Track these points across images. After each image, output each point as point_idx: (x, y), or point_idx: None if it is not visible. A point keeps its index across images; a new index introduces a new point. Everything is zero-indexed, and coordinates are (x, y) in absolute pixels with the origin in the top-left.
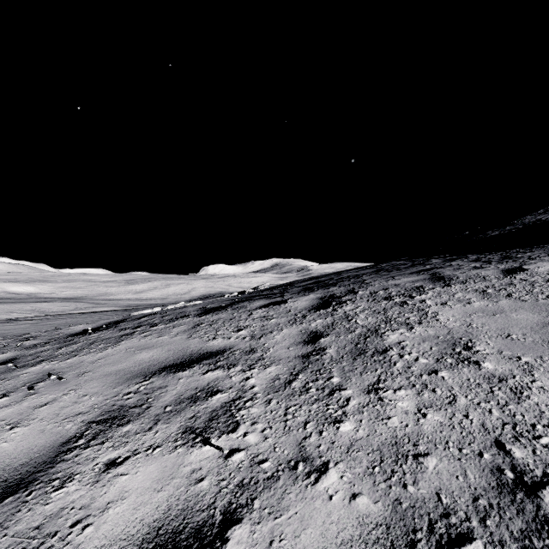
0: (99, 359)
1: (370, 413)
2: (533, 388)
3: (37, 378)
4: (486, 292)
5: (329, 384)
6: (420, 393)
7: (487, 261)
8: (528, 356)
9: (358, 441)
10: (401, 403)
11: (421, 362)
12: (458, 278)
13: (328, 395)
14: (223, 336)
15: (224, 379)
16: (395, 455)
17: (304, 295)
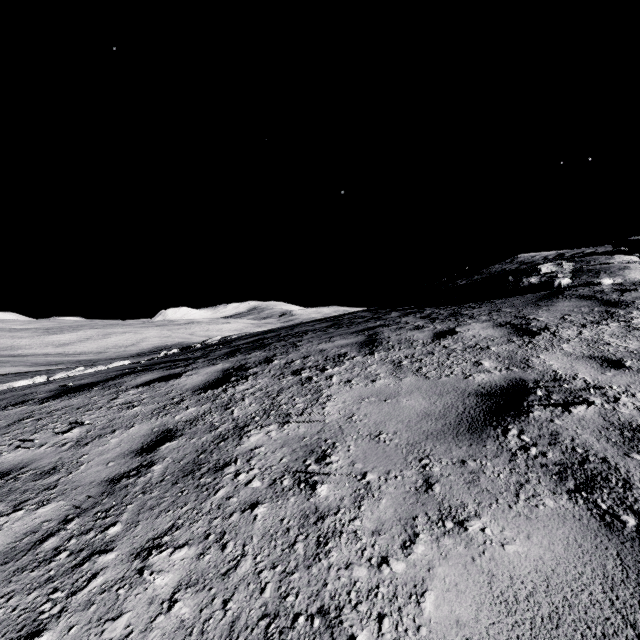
0: None
1: (99, 608)
2: (345, 533)
3: None
4: (400, 365)
5: (97, 540)
6: (204, 553)
7: (434, 318)
8: (377, 471)
9: None
10: (162, 579)
11: (251, 487)
12: (388, 342)
13: (75, 567)
14: (34, 443)
15: None
16: None
17: (212, 364)
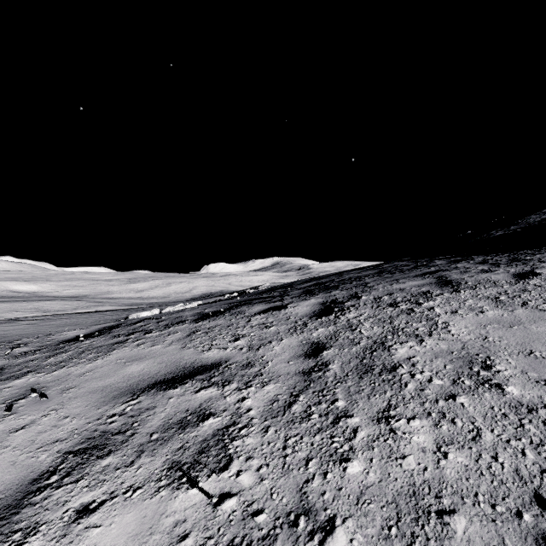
0: (86, 372)
1: (381, 450)
2: None
3: (19, 394)
4: (499, 300)
5: (334, 409)
6: (438, 424)
7: (495, 263)
8: None
9: (370, 488)
10: (417, 437)
11: (436, 383)
12: (467, 282)
13: (333, 424)
14: (219, 346)
15: (218, 399)
16: (414, 510)
17: (305, 299)
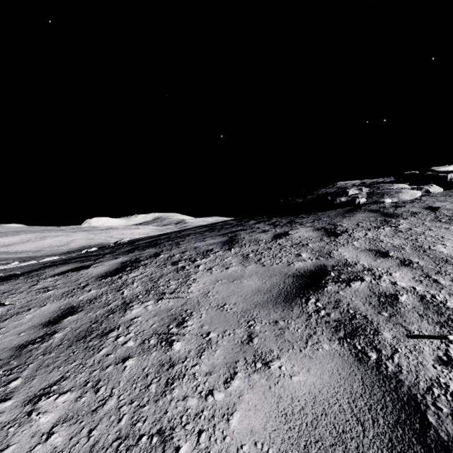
0: None
1: None
2: (187, 375)
3: None
4: (247, 257)
5: None
6: (81, 396)
7: (277, 224)
8: (217, 331)
9: None
10: (45, 417)
11: (126, 346)
12: (242, 241)
13: None
14: None
15: None
16: None
17: (115, 258)
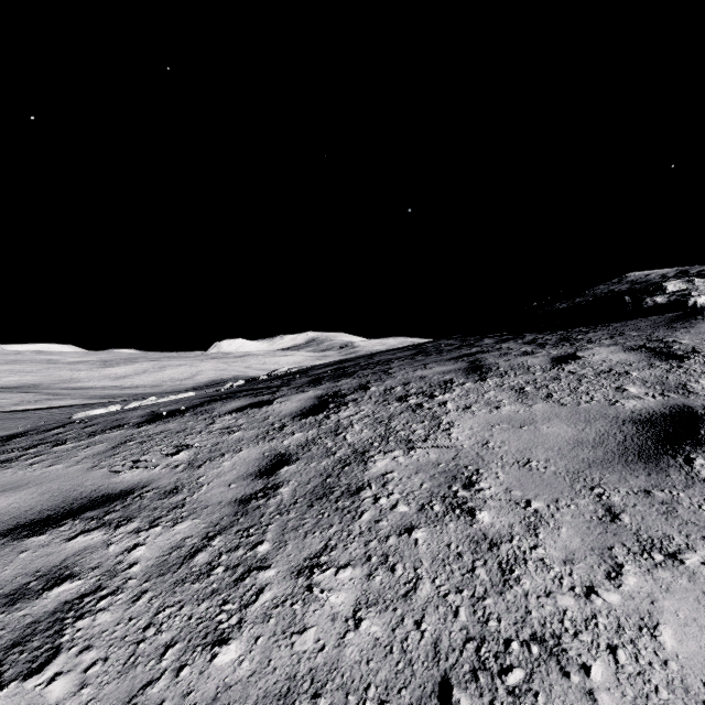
0: None
1: (279, 621)
2: (530, 561)
3: None
4: (523, 391)
5: (250, 557)
6: (372, 574)
7: (542, 343)
8: (542, 499)
9: (230, 689)
10: (336, 597)
11: (398, 511)
12: (498, 368)
13: (237, 582)
14: (147, 464)
15: (95, 550)
16: None
17: (302, 392)
